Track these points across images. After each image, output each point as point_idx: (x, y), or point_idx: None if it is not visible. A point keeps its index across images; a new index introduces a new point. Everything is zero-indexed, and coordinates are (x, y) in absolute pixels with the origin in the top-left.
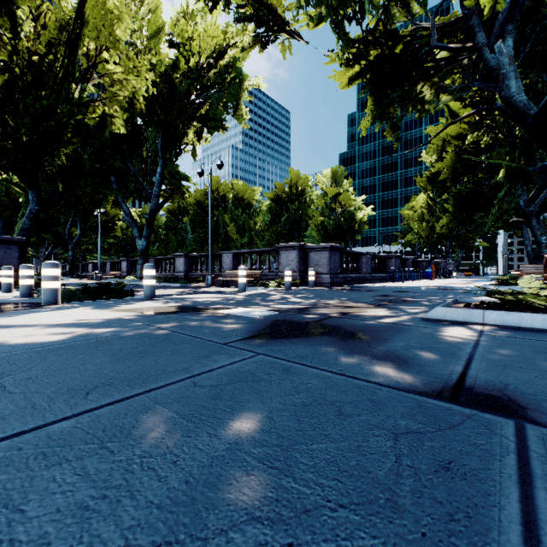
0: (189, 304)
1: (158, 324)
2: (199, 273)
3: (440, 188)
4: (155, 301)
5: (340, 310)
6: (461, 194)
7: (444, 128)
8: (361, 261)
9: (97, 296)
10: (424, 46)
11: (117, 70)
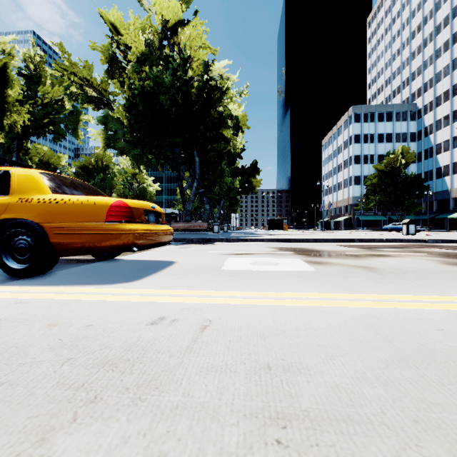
0: None
1: None
2: None
3: None
4: None
5: None
6: None
7: None
8: None
9: None
10: None
11: None
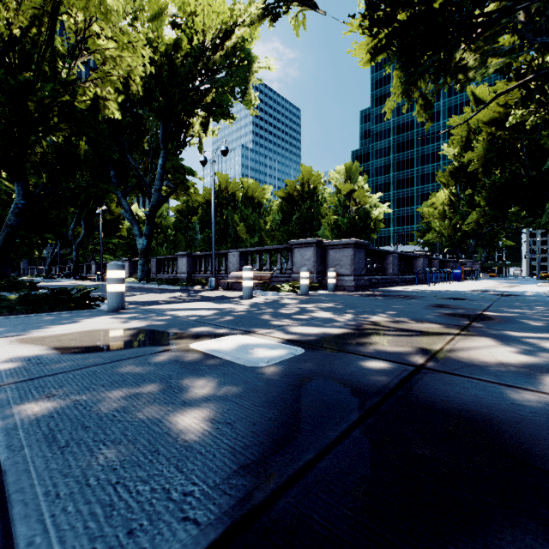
0: (159, 324)
1: (22, 400)
2: (203, 274)
3: (464, 183)
4: (116, 316)
5: (414, 343)
6: (494, 186)
7: (490, 101)
8: (387, 261)
9: (44, 306)
10: (467, 2)
11: (109, 45)
